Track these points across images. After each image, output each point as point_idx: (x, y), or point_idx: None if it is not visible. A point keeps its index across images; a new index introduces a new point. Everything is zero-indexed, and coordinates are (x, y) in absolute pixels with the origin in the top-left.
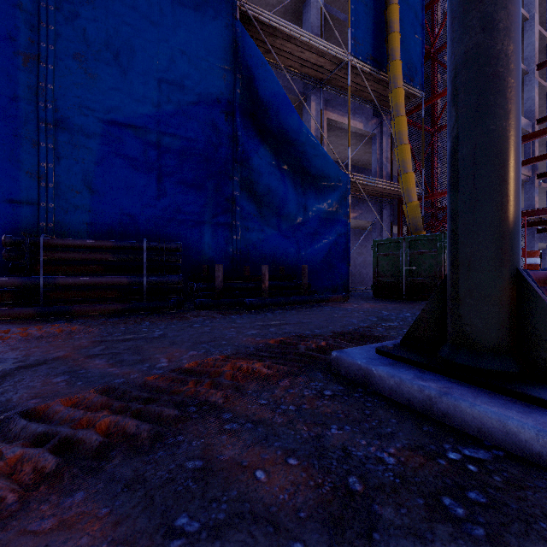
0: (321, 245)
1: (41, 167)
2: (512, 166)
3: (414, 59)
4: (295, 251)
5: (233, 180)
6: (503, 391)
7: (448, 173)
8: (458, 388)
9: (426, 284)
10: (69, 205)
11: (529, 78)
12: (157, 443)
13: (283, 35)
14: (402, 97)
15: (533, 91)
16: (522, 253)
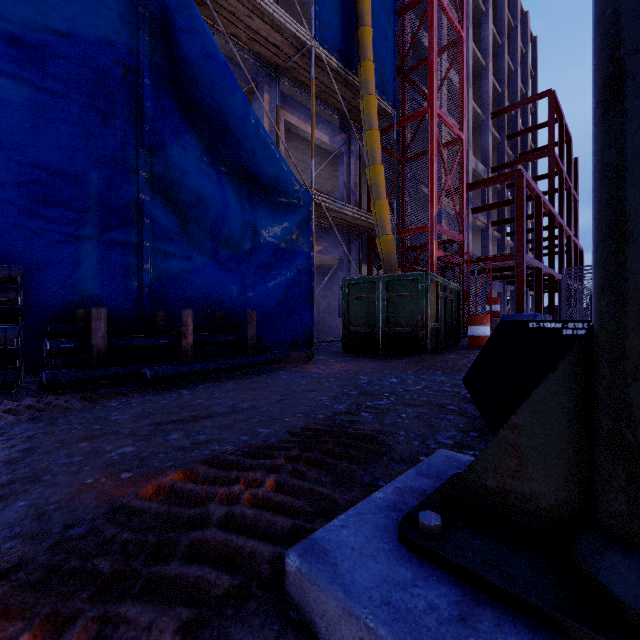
0: (277, 283)
1: None
2: None
3: (386, 68)
4: (239, 290)
5: (138, 175)
6: None
7: (610, 54)
8: None
9: (406, 335)
10: None
11: (485, 125)
12: None
13: None
14: (374, 106)
15: (488, 138)
16: (488, 299)
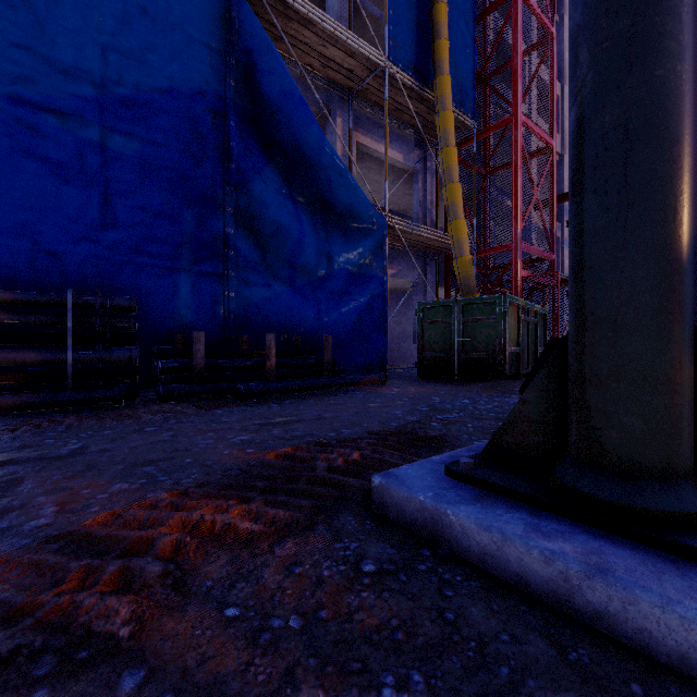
0: (350, 309)
1: None
2: (689, 145)
3: (464, 78)
4: (315, 316)
5: (225, 211)
6: None
7: (571, 165)
8: (614, 552)
9: (483, 360)
10: None
11: None
12: None
13: (298, 17)
14: (451, 122)
15: None
16: None
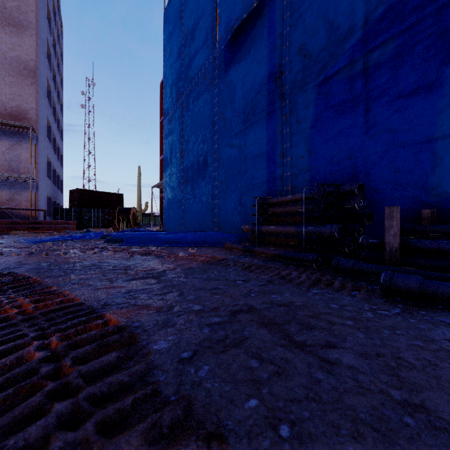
0: None
1: (284, 148)
2: None
3: None
4: None
5: None
6: None
7: None
8: None
9: None
10: (297, 170)
11: None
12: None
13: None
14: None
15: None
16: None
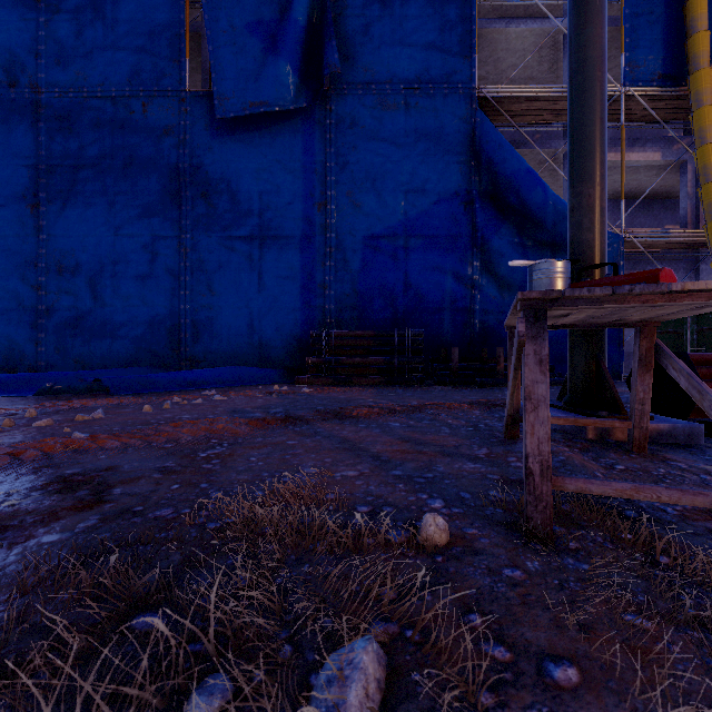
0: None
1: (327, 280)
2: None
3: None
4: None
5: (471, 266)
6: (574, 412)
7: None
8: (555, 411)
9: None
10: (343, 305)
11: None
12: (416, 415)
13: (529, 98)
14: (710, 117)
15: None
16: None
